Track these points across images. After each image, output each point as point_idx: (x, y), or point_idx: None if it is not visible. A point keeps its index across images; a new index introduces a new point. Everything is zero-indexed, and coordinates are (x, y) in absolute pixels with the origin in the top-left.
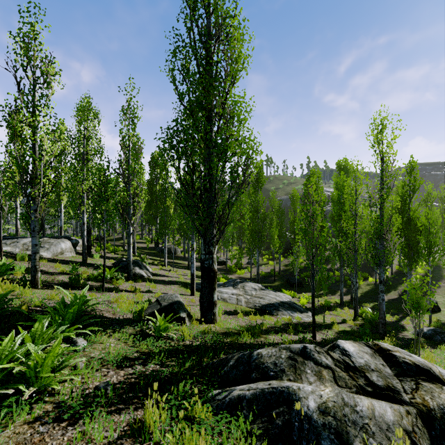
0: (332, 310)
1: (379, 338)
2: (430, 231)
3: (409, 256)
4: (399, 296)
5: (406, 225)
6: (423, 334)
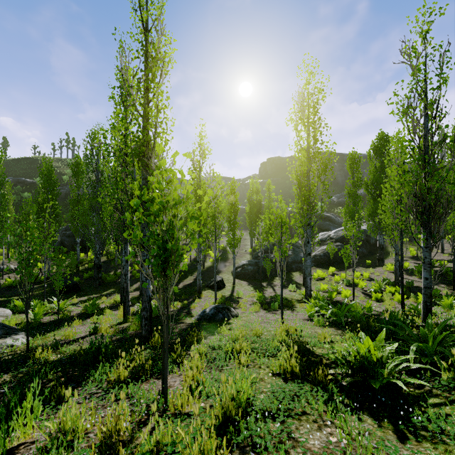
0: (97, 315)
1: (137, 349)
2: (215, 194)
3: (200, 231)
4: (194, 280)
5: (196, 194)
6: (206, 316)
